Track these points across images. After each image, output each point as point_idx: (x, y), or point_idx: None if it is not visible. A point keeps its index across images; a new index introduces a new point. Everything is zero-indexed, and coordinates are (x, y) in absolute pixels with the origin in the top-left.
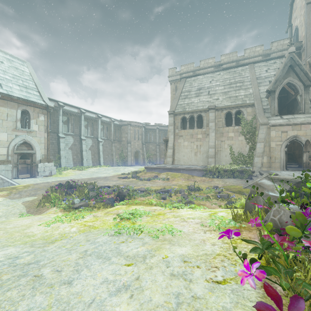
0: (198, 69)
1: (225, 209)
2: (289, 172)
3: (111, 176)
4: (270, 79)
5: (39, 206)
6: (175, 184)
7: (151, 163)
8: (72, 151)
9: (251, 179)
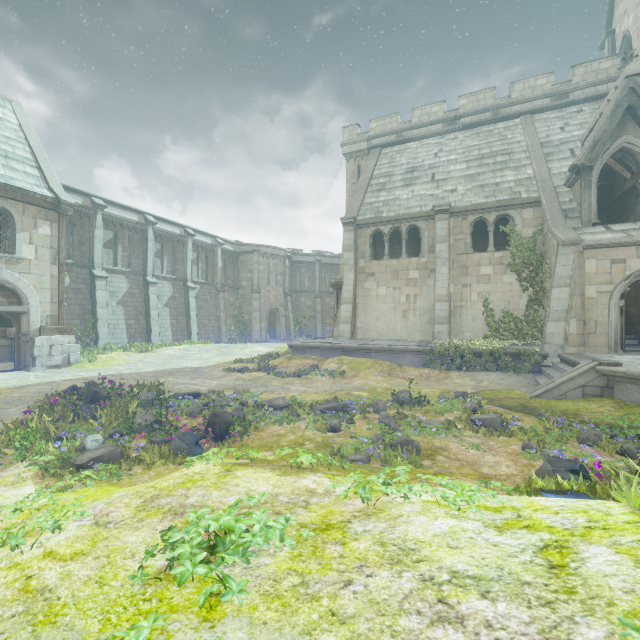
0: (407, 128)
1: (563, 501)
2: (635, 356)
3: (211, 365)
4: (572, 146)
5: None
6: (361, 387)
7: (304, 335)
8: (126, 310)
9: (539, 372)
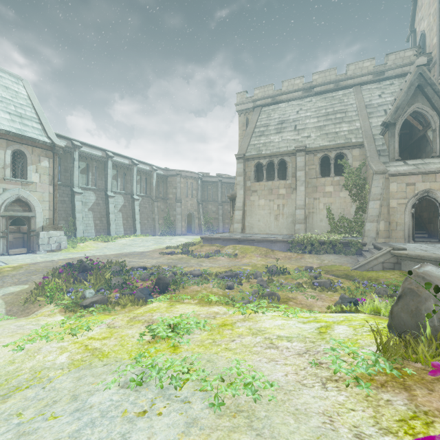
0: (279, 94)
1: (340, 314)
2: (419, 245)
3: (151, 250)
4: (386, 107)
5: (27, 301)
6: (247, 264)
7: (210, 230)
8: (94, 214)
9: (361, 255)
